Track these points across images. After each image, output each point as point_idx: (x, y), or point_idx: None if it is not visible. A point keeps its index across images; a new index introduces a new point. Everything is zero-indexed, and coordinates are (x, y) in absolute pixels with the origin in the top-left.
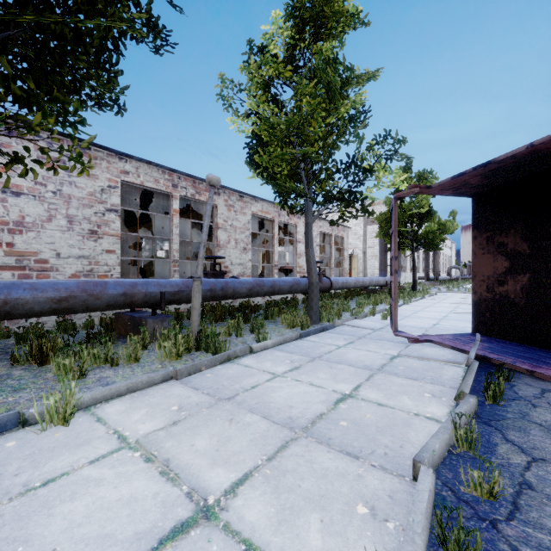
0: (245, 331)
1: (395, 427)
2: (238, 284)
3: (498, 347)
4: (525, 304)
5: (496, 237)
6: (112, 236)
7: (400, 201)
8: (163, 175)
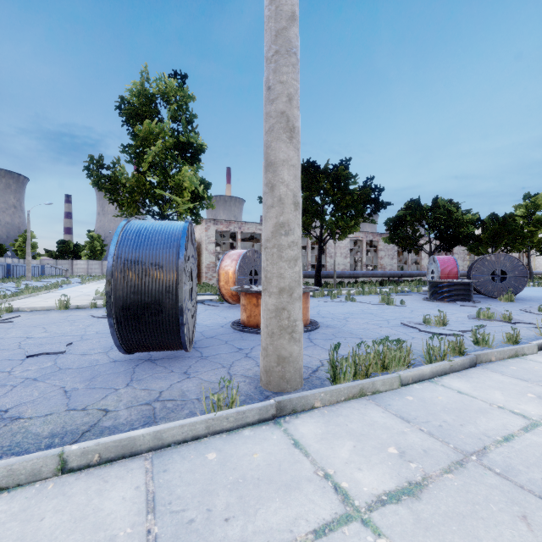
0: None
1: None
2: None
3: None
4: None
5: None
6: (465, 260)
7: None
8: None
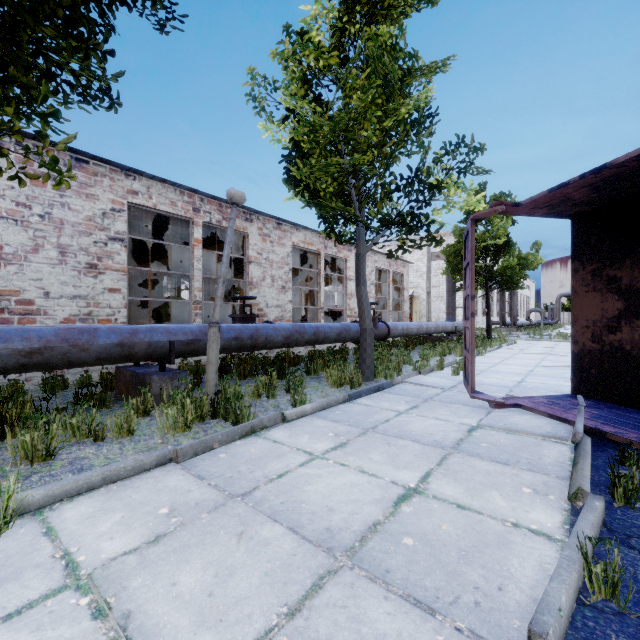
0: (280, 391)
1: (487, 549)
2: (272, 331)
3: (611, 415)
4: None
5: (605, 269)
6: (116, 271)
7: None
8: (181, 196)
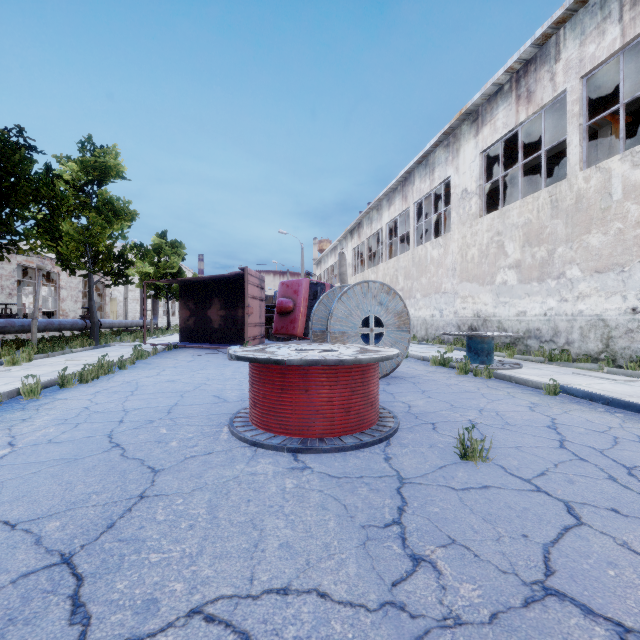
0: None
1: None
2: (38, 323)
3: (183, 343)
4: (194, 328)
5: (187, 302)
6: None
7: (158, 260)
8: None
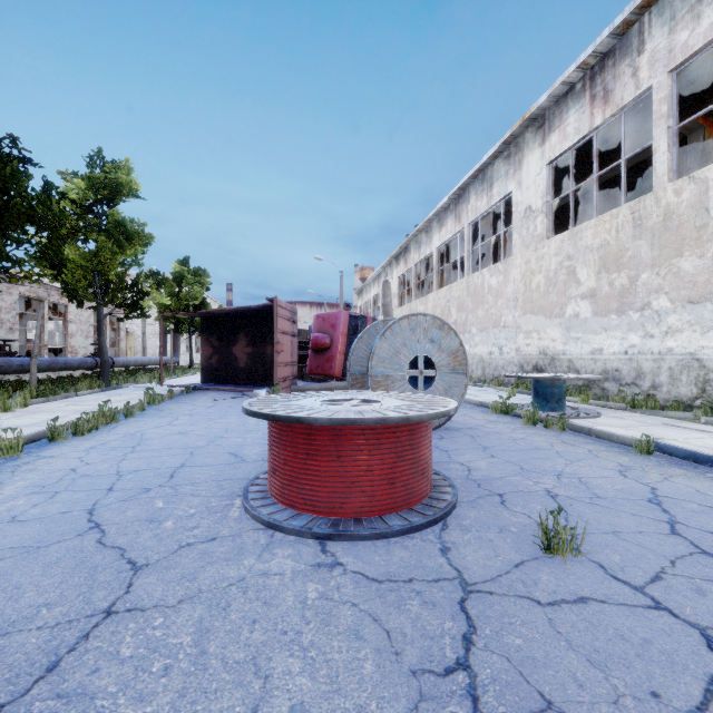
0: None
1: None
2: (40, 362)
3: (205, 385)
4: (217, 367)
5: (209, 338)
6: None
7: (179, 290)
8: None
